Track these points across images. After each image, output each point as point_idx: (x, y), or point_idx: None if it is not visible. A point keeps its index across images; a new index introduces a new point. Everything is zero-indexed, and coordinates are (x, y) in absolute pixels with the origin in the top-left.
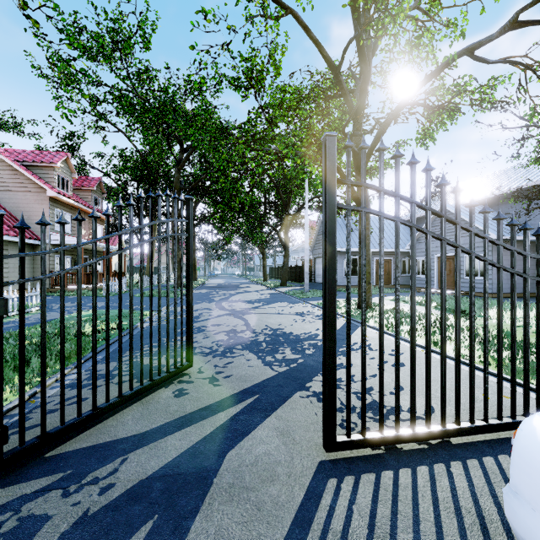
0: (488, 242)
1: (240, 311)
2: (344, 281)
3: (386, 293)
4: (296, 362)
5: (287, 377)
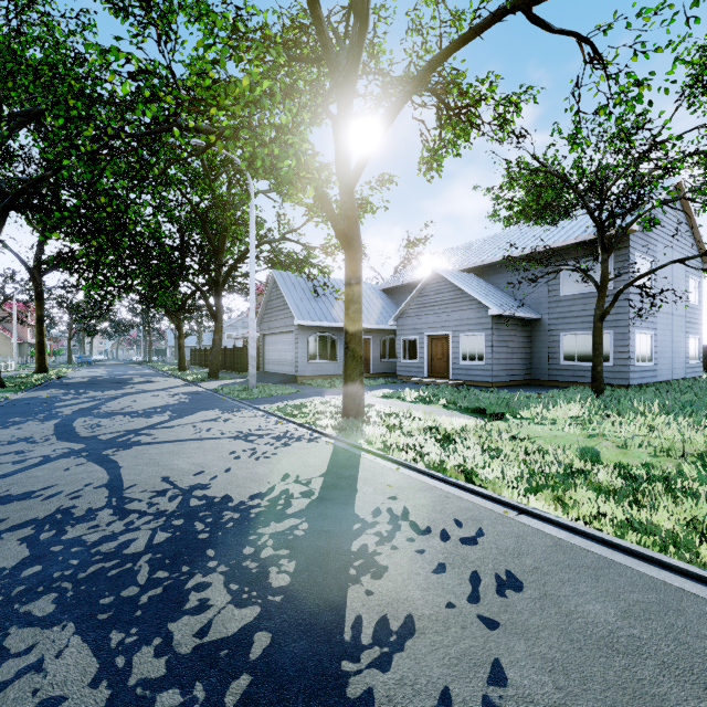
0: (488, 318)
1: (112, 441)
2: (309, 369)
3: (368, 385)
4: (246, 659)
5: None
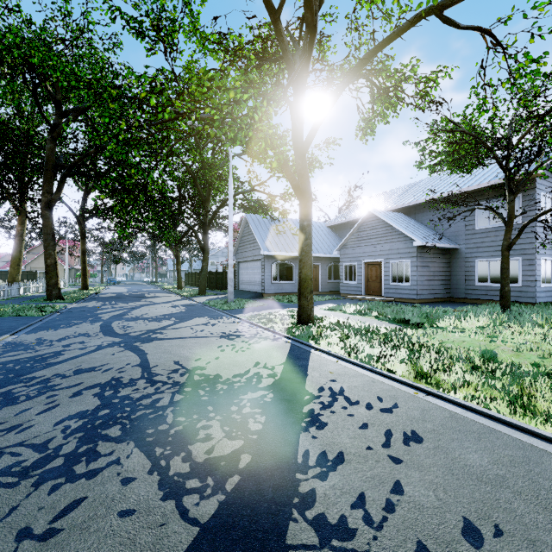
0: (413, 248)
1: (138, 337)
2: (272, 288)
3: (317, 301)
4: (237, 467)
5: (222, 551)
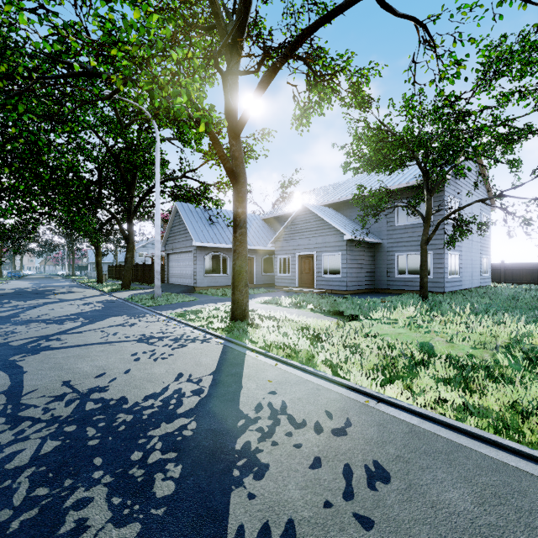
0: (344, 242)
1: (22, 347)
2: (205, 281)
3: (252, 294)
4: None
5: None
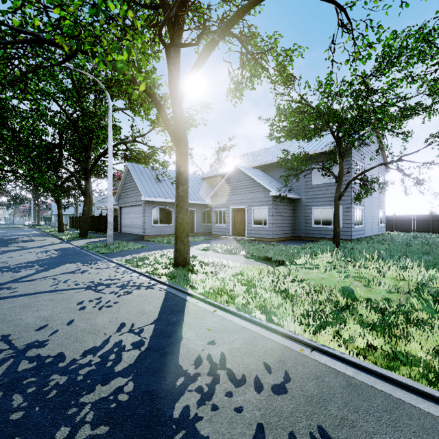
0: (270, 198)
1: None
2: (152, 231)
3: (193, 241)
4: None
5: None
